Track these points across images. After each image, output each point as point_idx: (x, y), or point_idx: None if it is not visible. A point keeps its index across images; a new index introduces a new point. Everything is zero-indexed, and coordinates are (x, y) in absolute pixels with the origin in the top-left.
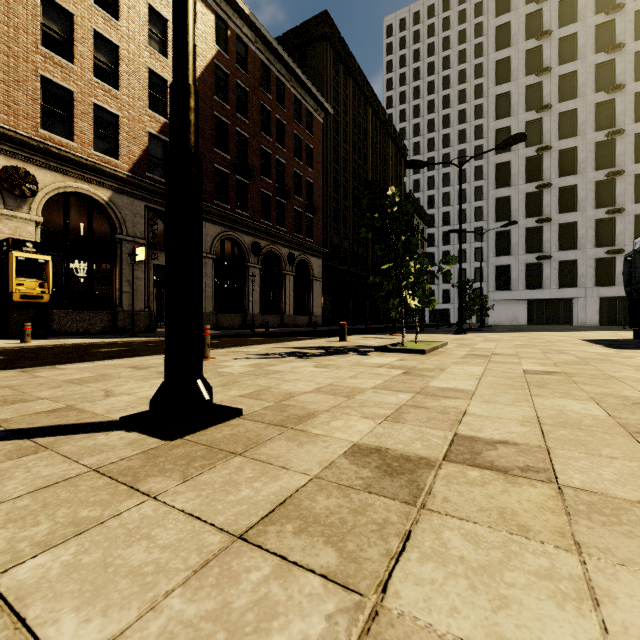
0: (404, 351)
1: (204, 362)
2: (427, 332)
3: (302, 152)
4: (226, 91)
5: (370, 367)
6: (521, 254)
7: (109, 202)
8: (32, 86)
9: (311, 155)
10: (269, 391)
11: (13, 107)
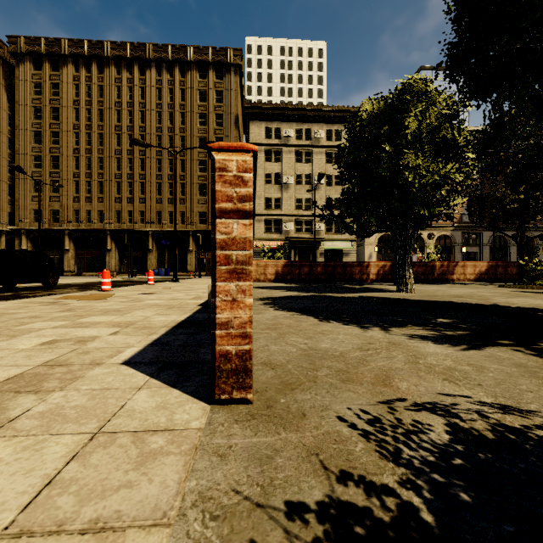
0: None
1: None
2: None
3: None
4: None
5: None
6: None
7: (450, 235)
8: None
9: None
10: None
11: None
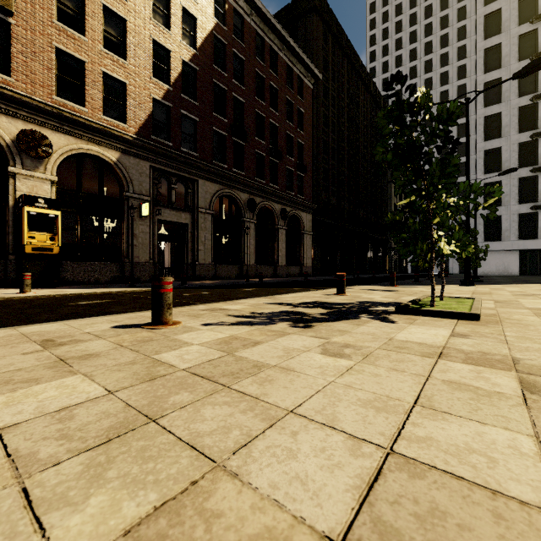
0: (442, 315)
1: (157, 331)
2: (425, 283)
3: (293, 116)
4: (224, 60)
5: (426, 357)
6: (513, 204)
7: (117, 162)
8: (47, 57)
9: (302, 118)
10: (205, 514)
11: (30, 76)
